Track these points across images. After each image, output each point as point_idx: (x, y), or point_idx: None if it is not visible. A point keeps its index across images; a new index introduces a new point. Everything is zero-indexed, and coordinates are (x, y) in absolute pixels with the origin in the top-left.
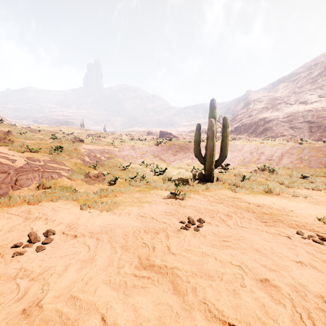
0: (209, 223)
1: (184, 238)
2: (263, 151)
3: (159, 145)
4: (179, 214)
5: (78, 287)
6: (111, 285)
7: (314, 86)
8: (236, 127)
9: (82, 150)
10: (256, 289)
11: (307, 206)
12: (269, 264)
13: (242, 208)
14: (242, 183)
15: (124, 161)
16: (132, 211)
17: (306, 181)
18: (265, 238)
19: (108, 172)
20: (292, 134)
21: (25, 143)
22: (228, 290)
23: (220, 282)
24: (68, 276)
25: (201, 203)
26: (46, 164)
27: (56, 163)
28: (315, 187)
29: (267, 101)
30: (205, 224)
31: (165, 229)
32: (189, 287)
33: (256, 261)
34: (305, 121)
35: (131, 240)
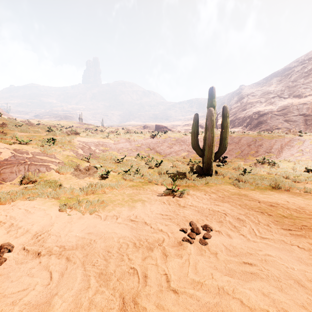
0: (217, 232)
1: (188, 258)
2: (261, 143)
3: (154, 138)
4: (179, 218)
5: None
6: None
7: (308, 80)
8: (230, 121)
9: (76, 142)
10: None
11: None
12: None
13: (253, 208)
14: (244, 177)
15: (118, 153)
16: (121, 213)
17: (311, 174)
18: (299, 258)
19: (101, 165)
20: (287, 127)
21: (16, 135)
22: None
23: None
24: None
25: (203, 202)
26: (34, 156)
27: (46, 156)
28: None
29: (260, 95)
30: (212, 233)
31: (161, 242)
32: None
33: (307, 308)
34: (300, 114)
35: (114, 262)
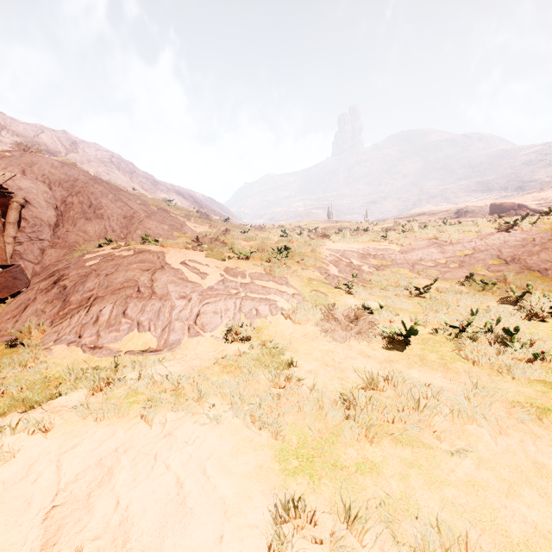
0: None
1: None
2: None
3: (512, 232)
4: None
5: None
6: None
7: None
8: None
9: (325, 253)
10: None
11: None
12: None
13: None
14: None
15: (414, 273)
16: None
17: None
18: None
19: (381, 304)
20: None
21: (235, 244)
22: None
23: None
24: None
25: None
26: (253, 281)
27: (271, 280)
28: None
29: None
30: None
31: None
32: None
33: None
34: None
35: None
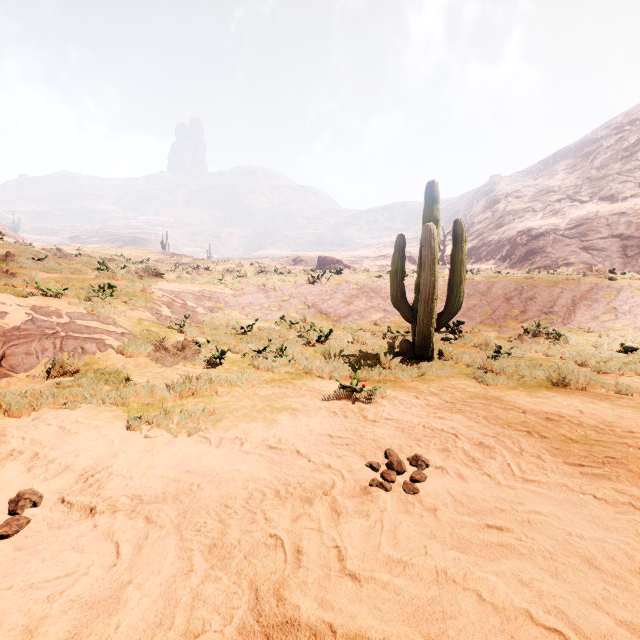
0: (439, 470)
1: (380, 517)
2: (532, 295)
3: (316, 284)
4: (364, 443)
5: None
6: None
7: (629, 165)
8: (471, 248)
9: (158, 293)
10: None
11: None
12: None
13: (512, 424)
14: (497, 362)
15: (243, 315)
16: (250, 433)
17: (633, 358)
18: (595, 517)
19: (209, 340)
20: (587, 261)
21: (35, 278)
22: None
23: None
24: None
25: (413, 412)
26: (73, 321)
27: (96, 320)
28: None
29: (533, 196)
30: (429, 471)
31: (329, 489)
32: None
33: (603, 607)
34: (614, 235)
35: (237, 525)
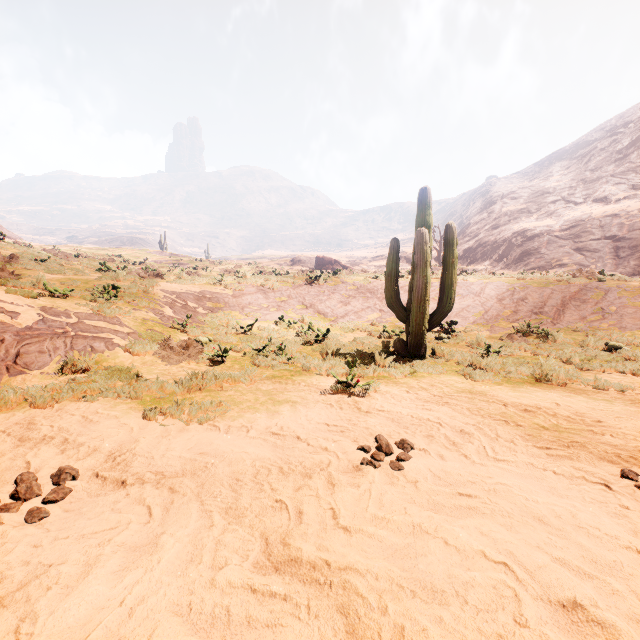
0: (423, 452)
1: (368, 487)
2: (524, 296)
3: (314, 285)
4: (357, 430)
5: (108, 626)
6: (191, 619)
7: (623, 167)
8: (467, 249)
9: (160, 294)
10: (555, 631)
11: (631, 411)
12: (574, 557)
13: (492, 415)
14: (485, 360)
15: (243, 315)
16: (255, 422)
17: (616, 356)
18: (552, 488)
19: (210, 339)
20: (580, 262)
21: (42, 279)
22: (484, 634)
23: (463, 612)
24: (87, 594)
25: (403, 404)
26: (81, 321)
27: (103, 320)
28: (639, 369)
29: (528, 198)
30: (414, 453)
31: (326, 466)
32: (387, 624)
33: (543, 549)
34: (607, 236)
35: (248, 493)
